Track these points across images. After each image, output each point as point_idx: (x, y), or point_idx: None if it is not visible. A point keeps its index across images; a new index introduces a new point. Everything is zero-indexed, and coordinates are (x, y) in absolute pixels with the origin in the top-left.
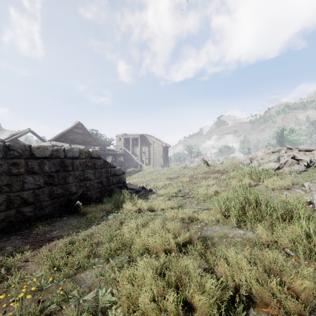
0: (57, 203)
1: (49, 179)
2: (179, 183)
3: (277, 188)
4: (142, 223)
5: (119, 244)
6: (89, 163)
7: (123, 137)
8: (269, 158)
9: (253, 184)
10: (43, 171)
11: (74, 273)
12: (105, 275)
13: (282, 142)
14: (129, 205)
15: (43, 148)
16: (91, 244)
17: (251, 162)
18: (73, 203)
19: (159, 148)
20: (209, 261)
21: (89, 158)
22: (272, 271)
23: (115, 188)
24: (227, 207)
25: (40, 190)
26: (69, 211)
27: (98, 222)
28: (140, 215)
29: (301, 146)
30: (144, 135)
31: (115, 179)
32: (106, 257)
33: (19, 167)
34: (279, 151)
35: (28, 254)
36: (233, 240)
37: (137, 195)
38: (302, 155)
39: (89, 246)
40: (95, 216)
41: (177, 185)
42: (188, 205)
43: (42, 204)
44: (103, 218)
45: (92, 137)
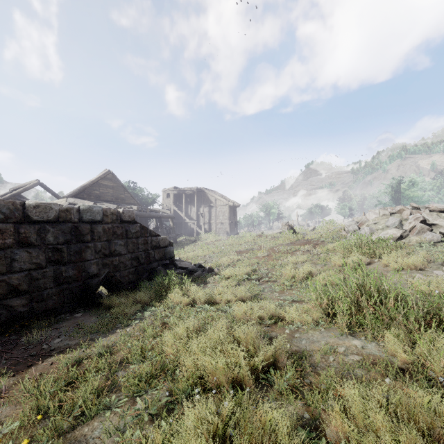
0: (67, 291)
1: (54, 254)
2: (253, 260)
3: (403, 268)
4: (195, 326)
5: (156, 366)
6: (118, 229)
7: (172, 192)
8: (386, 222)
9: (365, 262)
10: (44, 242)
11: (72, 425)
12: (123, 437)
13: (398, 200)
14: (176, 295)
15: (44, 207)
16: (111, 364)
17: (359, 228)
18: (92, 290)
19: (223, 208)
20: (310, 404)
21: (118, 222)
22: (433, 433)
23: (158, 267)
24: (330, 299)
25: (40, 271)
26: (86, 302)
27: (128, 323)
28: (194, 311)
29: (433, 204)
30: (203, 190)
31: (159, 254)
32: (132, 392)
33: (5, 236)
34: (401, 212)
35: (3, 383)
36: (346, 359)
37: (190, 277)
38: (437, 218)
39: (105, 369)
40: (124, 311)
41: (249, 262)
42: (268, 293)
43: (42, 293)
44: (137, 316)
45: (127, 192)
